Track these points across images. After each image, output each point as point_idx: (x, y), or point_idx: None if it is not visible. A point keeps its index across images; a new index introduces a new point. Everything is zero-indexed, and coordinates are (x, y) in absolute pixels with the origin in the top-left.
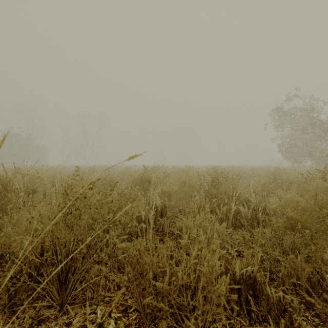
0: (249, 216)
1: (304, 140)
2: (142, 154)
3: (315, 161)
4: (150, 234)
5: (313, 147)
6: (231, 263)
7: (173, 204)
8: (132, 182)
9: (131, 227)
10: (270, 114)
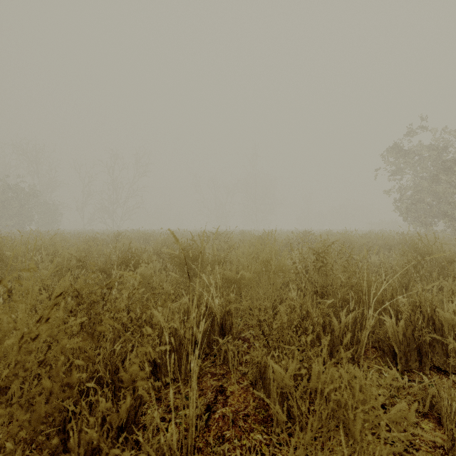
0: (399, 333)
1: (435, 192)
2: None
3: (452, 223)
4: (193, 407)
5: (450, 203)
6: None
7: (246, 306)
8: (171, 261)
9: None
10: (383, 154)
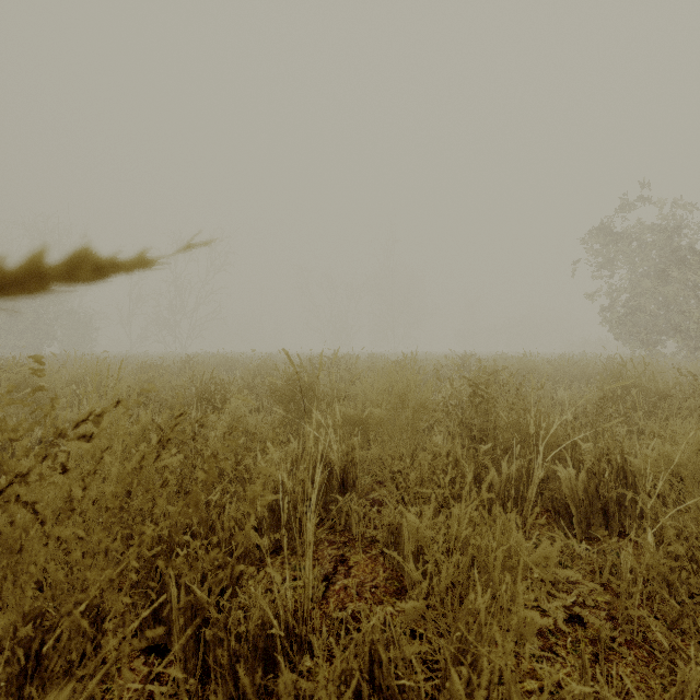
0: (579, 489)
1: (662, 296)
2: (165, 256)
3: (687, 343)
4: (309, 564)
5: (684, 313)
6: (555, 654)
7: (375, 455)
8: (271, 396)
9: (232, 578)
10: (584, 239)
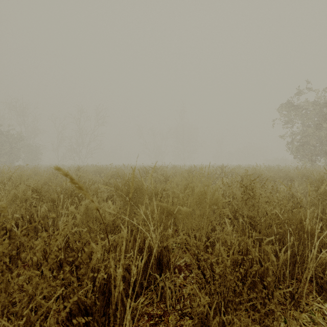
0: None
1: (318, 137)
2: None
3: None
4: None
5: None
6: None
7: (182, 239)
8: (115, 192)
9: None
10: (278, 109)
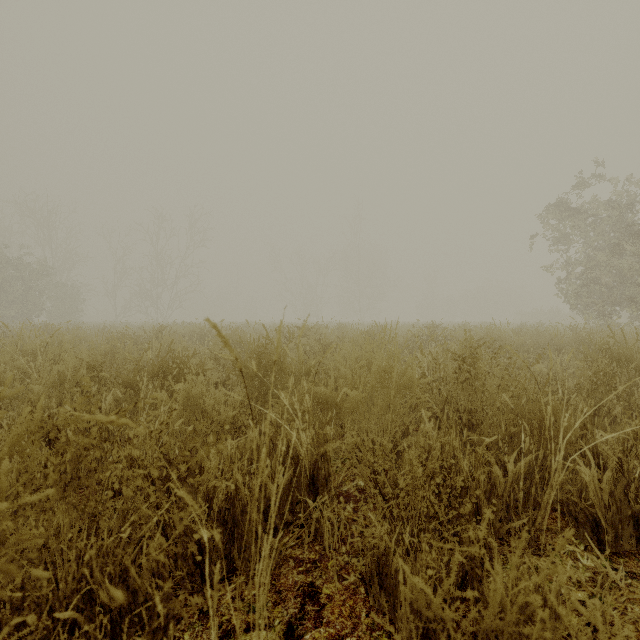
0: (604, 492)
1: (617, 269)
2: None
3: None
4: None
5: (639, 285)
6: None
7: (350, 444)
8: (234, 370)
9: None
10: (541, 215)
